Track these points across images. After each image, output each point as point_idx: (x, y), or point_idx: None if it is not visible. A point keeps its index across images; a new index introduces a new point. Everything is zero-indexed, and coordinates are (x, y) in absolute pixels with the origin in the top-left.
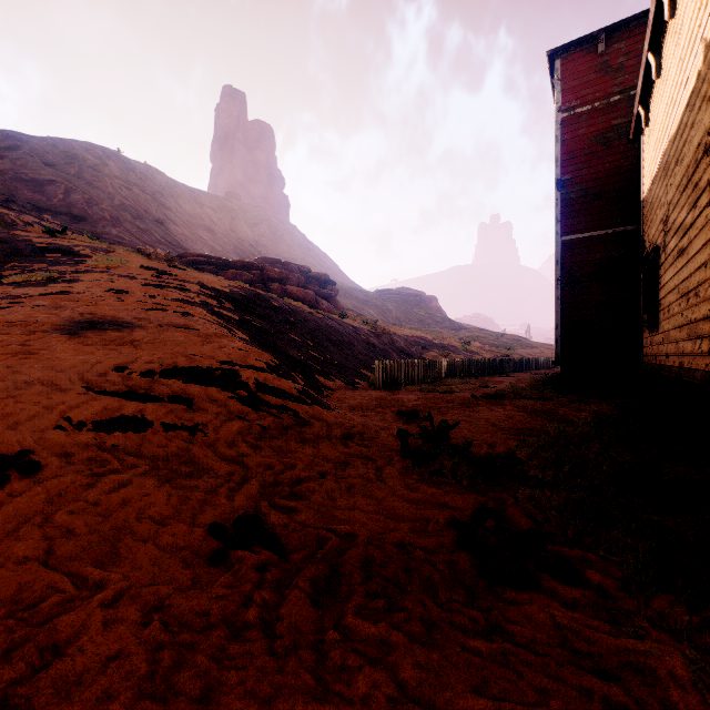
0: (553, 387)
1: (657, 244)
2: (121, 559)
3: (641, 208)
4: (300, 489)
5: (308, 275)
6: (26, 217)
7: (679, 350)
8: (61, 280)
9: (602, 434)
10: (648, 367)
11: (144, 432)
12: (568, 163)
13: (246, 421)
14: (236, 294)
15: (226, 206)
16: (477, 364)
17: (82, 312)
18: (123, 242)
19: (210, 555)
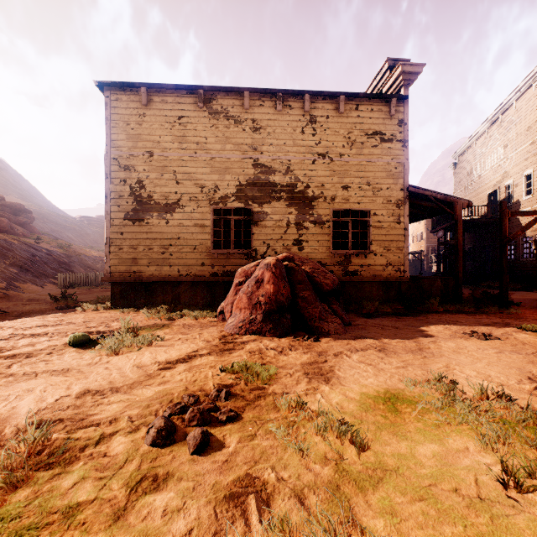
0: None
1: None
2: None
3: None
4: (11, 307)
5: (2, 203)
6: None
7: None
8: None
9: None
10: None
11: None
12: None
13: None
14: None
15: None
16: None
17: None
18: None
19: None
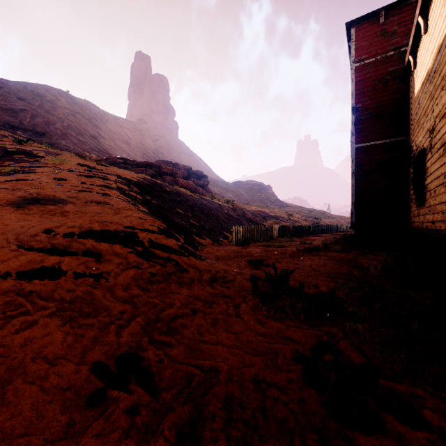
0: (349, 243)
1: (424, 147)
2: (5, 404)
3: (409, 124)
4: (175, 325)
5: (190, 171)
6: (3, 132)
7: (445, 218)
8: (22, 171)
9: (393, 277)
10: (417, 230)
11: (58, 279)
12: (359, 96)
13: (140, 269)
14: (141, 182)
15: (138, 128)
16: (298, 228)
17: (31, 192)
18: (69, 149)
19: (89, 395)
